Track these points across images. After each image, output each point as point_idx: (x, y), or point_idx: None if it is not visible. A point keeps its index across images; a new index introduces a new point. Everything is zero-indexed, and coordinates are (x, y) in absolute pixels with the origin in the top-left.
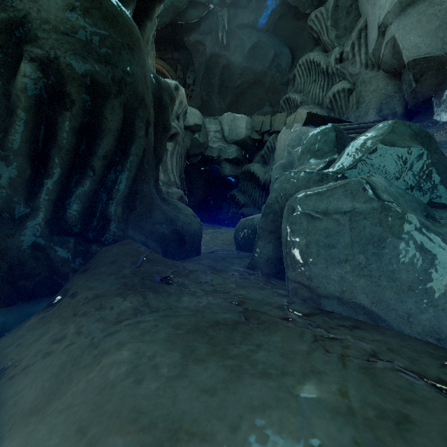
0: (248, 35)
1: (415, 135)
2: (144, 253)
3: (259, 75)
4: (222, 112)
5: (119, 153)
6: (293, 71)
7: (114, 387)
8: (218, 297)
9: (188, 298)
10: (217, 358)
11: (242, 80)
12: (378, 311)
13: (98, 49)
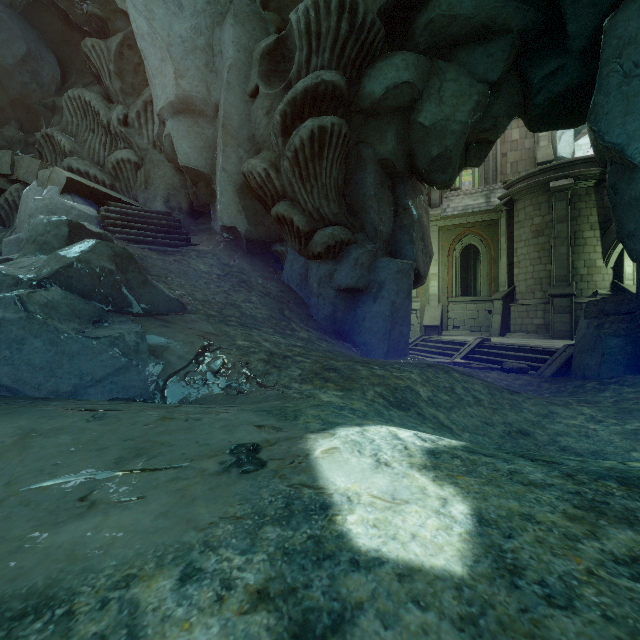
0: None
1: (115, 256)
2: None
3: None
4: None
5: None
6: (63, 97)
7: None
8: None
9: None
10: None
11: None
12: (18, 387)
13: None
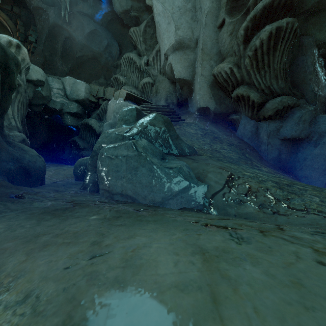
0: (87, 22)
1: (164, 122)
2: None
3: (96, 54)
4: (65, 73)
5: None
6: (120, 60)
7: None
8: (58, 201)
9: (38, 203)
10: (56, 218)
11: (82, 53)
12: (135, 196)
13: None
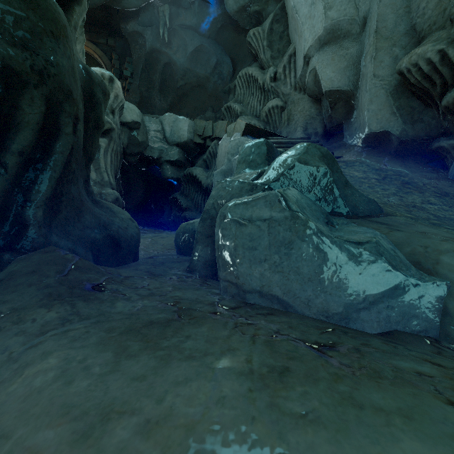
0: (190, 37)
1: (323, 156)
2: (72, 260)
3: (202, 79)
4: (163, 111)
5: (39, 149)
6: (234, 81)
7: (41, 392)
8: (154, 300)
9: (123, 303)
10: (149, 351)
11: (184, 81)
12: (288, 299)
13: (12, 30)
